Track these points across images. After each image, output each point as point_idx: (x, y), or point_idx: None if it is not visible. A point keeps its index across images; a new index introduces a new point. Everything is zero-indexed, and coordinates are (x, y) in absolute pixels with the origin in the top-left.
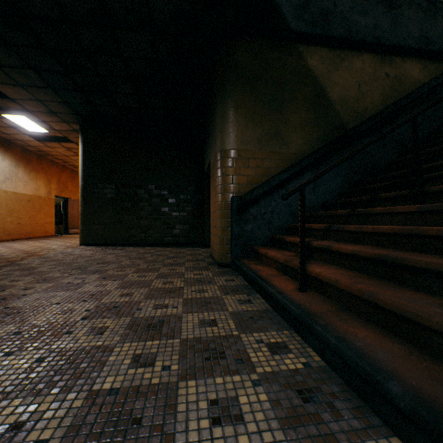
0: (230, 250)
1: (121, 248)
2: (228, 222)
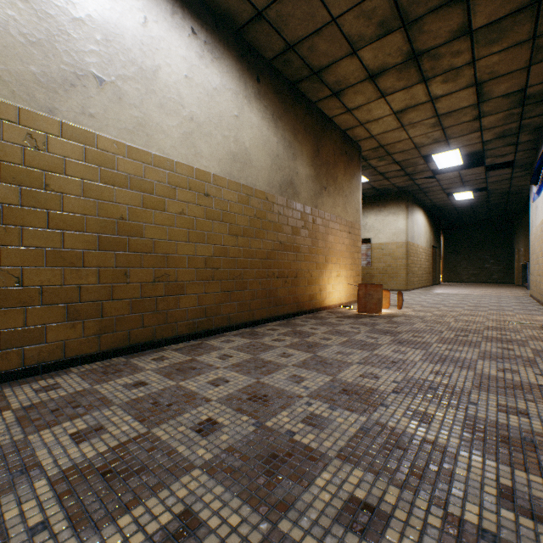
0: (520, 281)
1: (465, 283)
2: (519, 272)
